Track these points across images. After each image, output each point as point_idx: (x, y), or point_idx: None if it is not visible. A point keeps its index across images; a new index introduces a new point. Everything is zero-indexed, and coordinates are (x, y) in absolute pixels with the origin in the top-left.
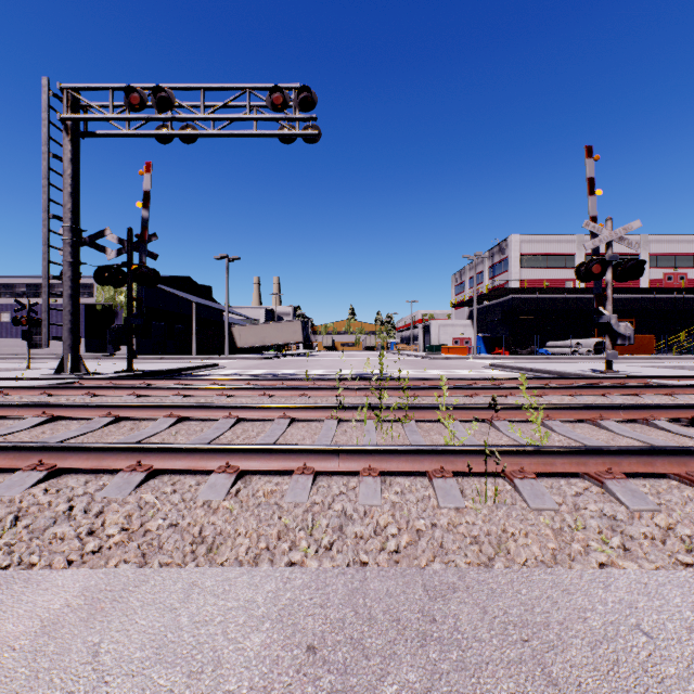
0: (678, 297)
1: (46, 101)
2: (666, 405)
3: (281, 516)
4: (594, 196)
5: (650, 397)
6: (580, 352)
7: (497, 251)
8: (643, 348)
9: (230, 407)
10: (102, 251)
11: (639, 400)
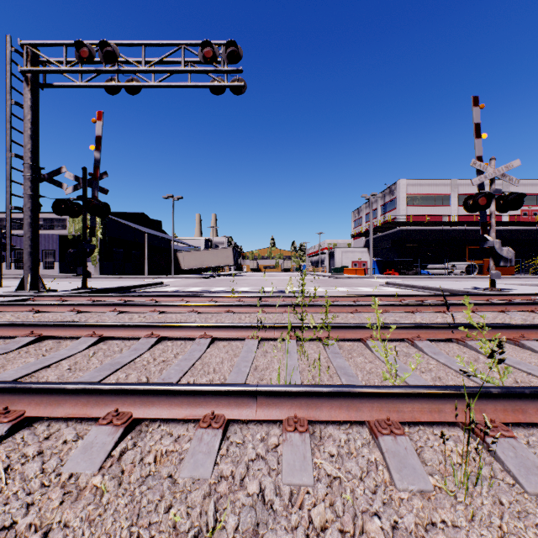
0: (532, 229)
1: (8, 55)
2: None
3: (168, 510)
4: (480, 139)
5: None
6: (455, 273)
7: (387, 192)
8: (506, 270)
9: (152, 326)
10: (59, 186)
11: (536, 316)
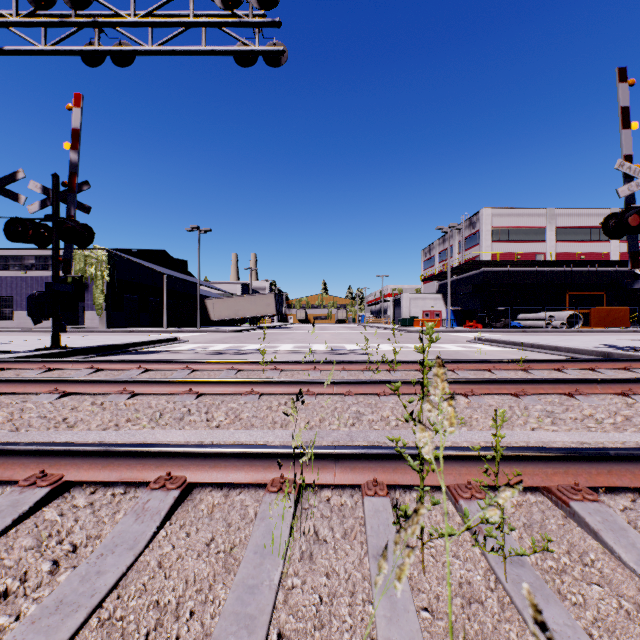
0: None
1: None
2: None
3: None
4: (629, 130)
5: None
6: (554, 325)
7: (467, 225)
8: (618, 321)
9: (48, 453)
10: (13, 198)
11: None
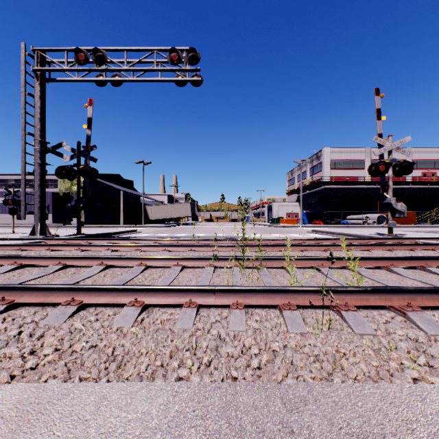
0: (430, 187)
1: (23, 58)
2: (436, 257)
3: (173, 340)
4: (380, 121)
5: (420, 251)
6: (368, 223)
7: (315, 158)
8: (408, 220)
9: (141, 258)
10: (60, 156)
11: (413, 253)
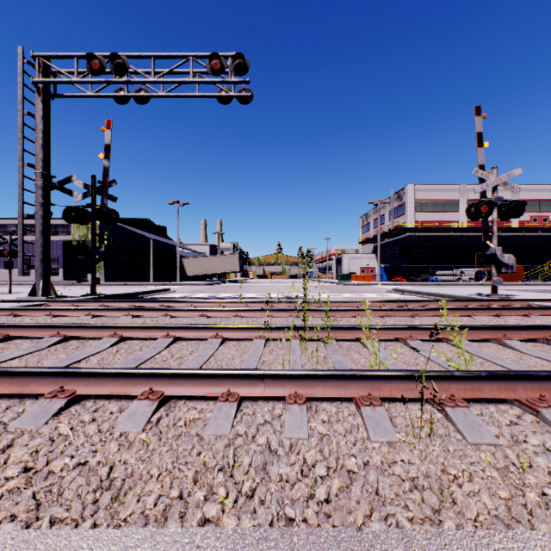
0: (542, 235)
1: (21, 67)
2: None
3: (200, 453)
4: (482, 148)
5: (538, 317)
6: (463, 280)
7: (396, 198)
8: (514, 276)
9: (168, 327)
10: (69, 194)
11: (529, 320)
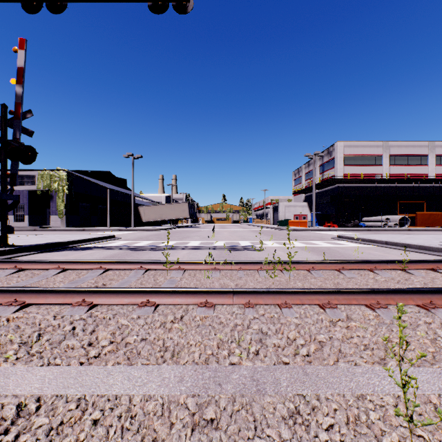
0: None
1: None
2: None
3: None
4: None
5: None
6: (389, 225)
7: (326, 153)
8: (436, 222)
9: None
10: None
11: None
